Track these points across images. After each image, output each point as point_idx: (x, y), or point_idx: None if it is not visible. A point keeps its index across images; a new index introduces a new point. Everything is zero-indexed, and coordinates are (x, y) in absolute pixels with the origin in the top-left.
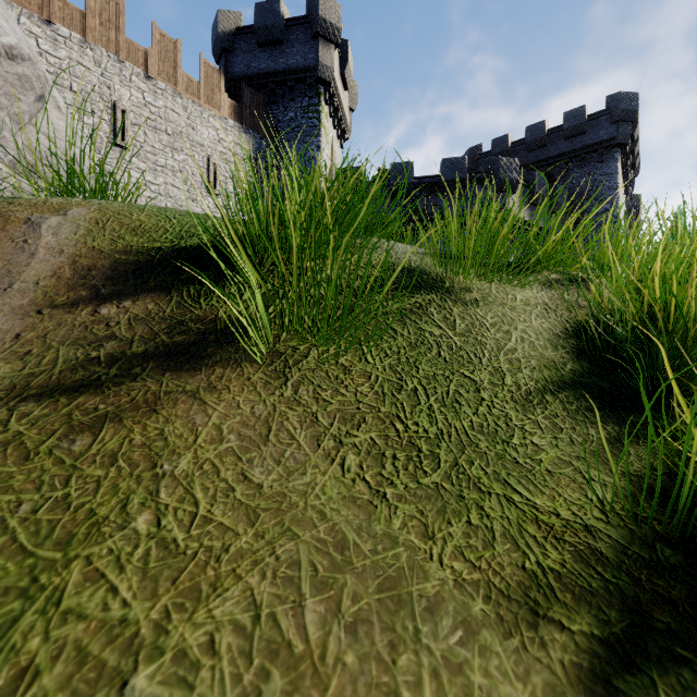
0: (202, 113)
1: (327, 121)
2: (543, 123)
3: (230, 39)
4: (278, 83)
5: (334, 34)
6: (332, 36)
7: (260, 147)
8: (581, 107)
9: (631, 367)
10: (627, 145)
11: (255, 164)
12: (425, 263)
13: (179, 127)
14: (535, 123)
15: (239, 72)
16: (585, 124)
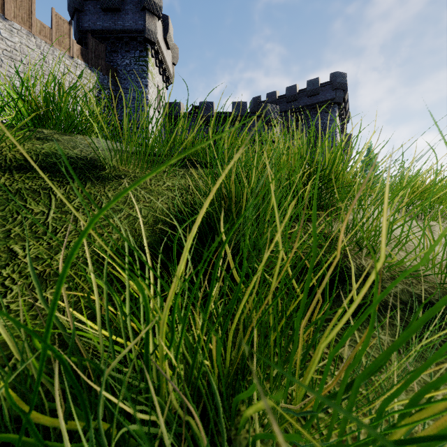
0: (53, 52)
1: (153, 69)
2: (296, 86)
3: (81, 2)
4: (117, 38)
5: (157, 9)
6: (156, 11)
7: (103, 81)
8: (316, 78)
9: (212, 239)
10: (341, 103)
11: (99, 93)
12: (106, 155)
13: (33, 60)
14: (291, 85)
15: (87, 27)
16: (318, 89)
